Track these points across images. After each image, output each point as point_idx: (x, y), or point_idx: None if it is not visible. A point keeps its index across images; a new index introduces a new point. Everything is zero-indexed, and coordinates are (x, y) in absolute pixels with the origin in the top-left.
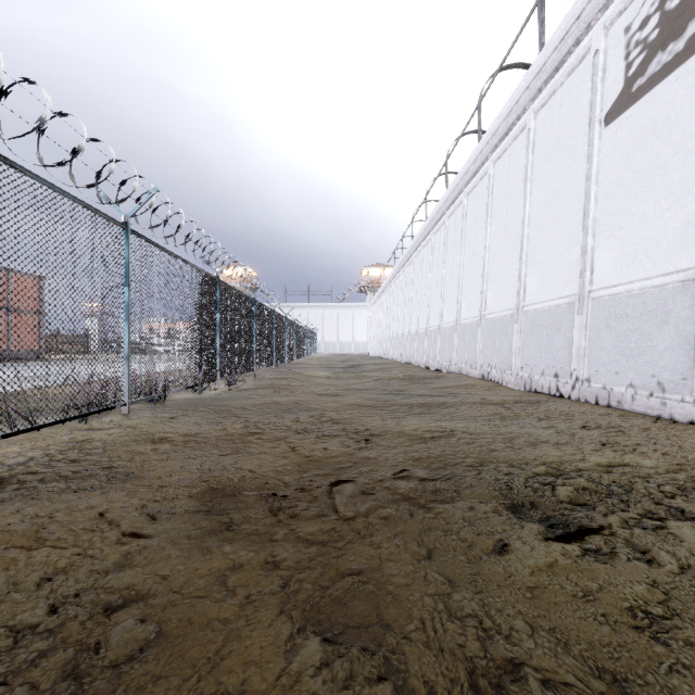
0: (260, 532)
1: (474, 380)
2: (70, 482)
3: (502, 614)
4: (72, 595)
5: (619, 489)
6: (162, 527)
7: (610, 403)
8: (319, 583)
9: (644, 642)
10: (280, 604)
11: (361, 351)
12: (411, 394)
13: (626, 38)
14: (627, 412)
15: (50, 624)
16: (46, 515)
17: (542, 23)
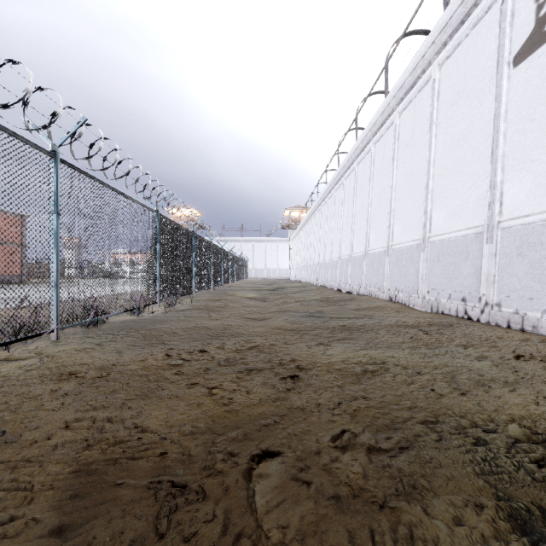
0: None
1: (383, 302)
2: None
3: None
4: None
5: None
6: None
7: (524, 327)
8: None
9: None
10: None
11: (283, 276)
12: (330, 316)
13: None
14: (544, 337)
15: None
16: None
17: None
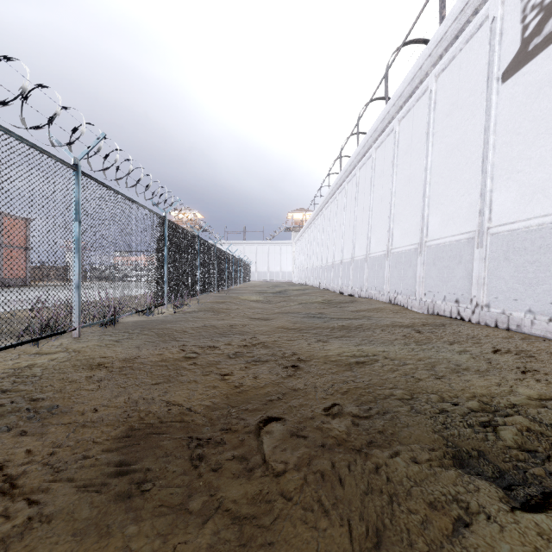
0: (174, 496)
1: (382, 304)
2: None
3: None
4: None
5: None
6: (62, 488)
7: (510, 326)
8: None
9: None
10: None
11: (286, 279)
12: (330, 317)
13: (522, 4)
14: (526, 335)
15: None
16: None
17: None
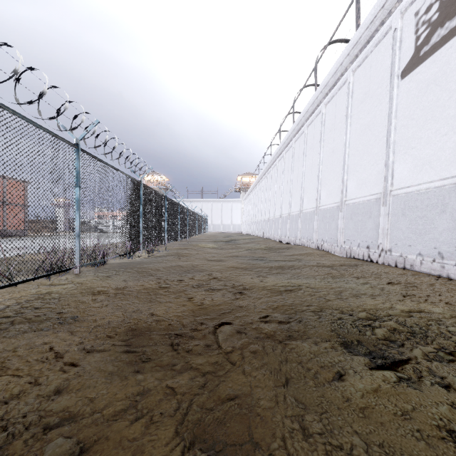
0: (163, 363)
1: (312, 250)
2: (32, 324)
3: (342, 431)
4: (21, 416)
5: (419, 329)
6: (93, 359)
7: (405, 266)
8: (206, 406)
9: (451, 454)
10: (176, 424)
11: (236, 230)
12: (270, 260)
13: (415, 19)
14: (417, 272)
15: (1, 441)
16: (11, 349)
17: (358, 11)
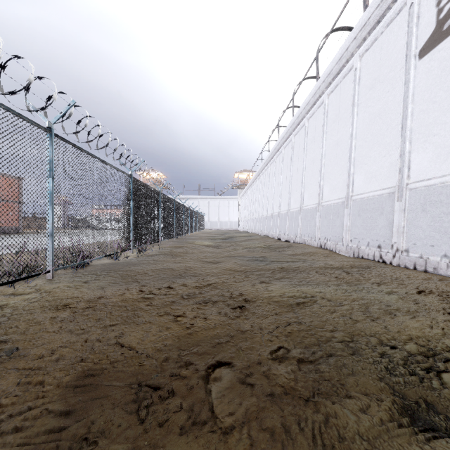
0: None
1: (314, 249)
2: None
3: None
4: None
5: None
6: None
7: (427, 269)
8: None
9: None
10: None
11: (234, 227)
12: (271, 260)
13: None
14: (443, 276)
15: None
16: None
17: None
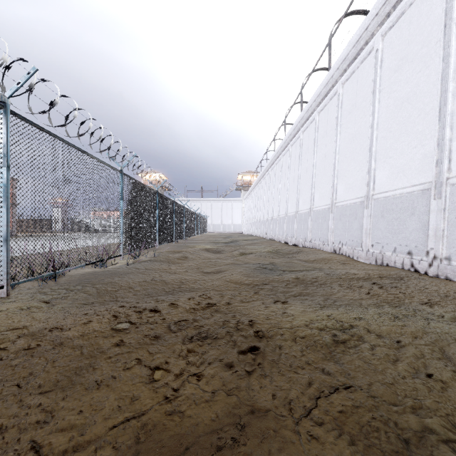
0: None
1: (328, 254)
2: None
3: None
4: None
5: None
6: None
7: None
8: None
9: None
10: None
11: (237, 230)
12: (282, 268)
13: None
14: None
15: None
16: None
17: None
